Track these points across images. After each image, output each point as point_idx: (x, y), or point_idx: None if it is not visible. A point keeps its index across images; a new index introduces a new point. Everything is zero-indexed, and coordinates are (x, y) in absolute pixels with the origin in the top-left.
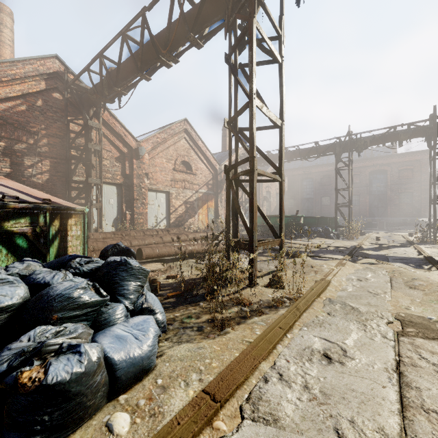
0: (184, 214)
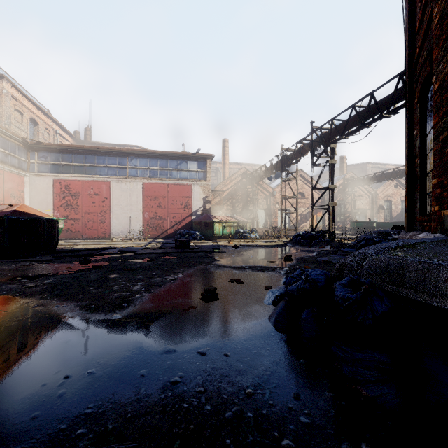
0: (299, 221)
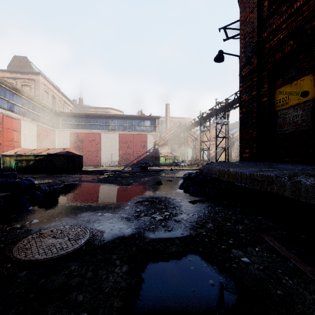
0: (214, 155)
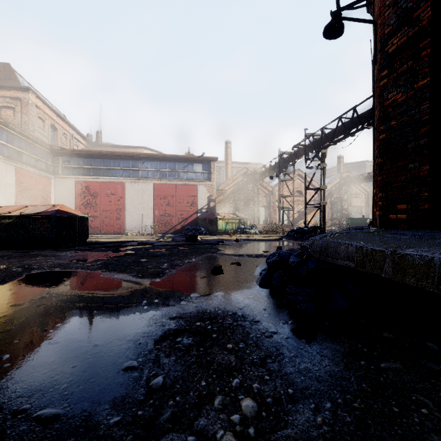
0: (297, 218)
